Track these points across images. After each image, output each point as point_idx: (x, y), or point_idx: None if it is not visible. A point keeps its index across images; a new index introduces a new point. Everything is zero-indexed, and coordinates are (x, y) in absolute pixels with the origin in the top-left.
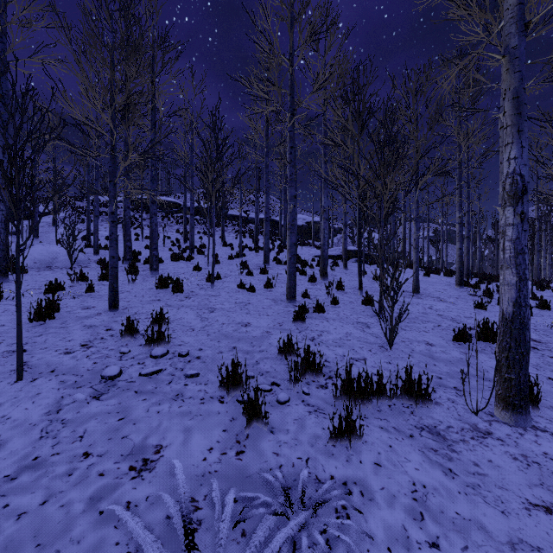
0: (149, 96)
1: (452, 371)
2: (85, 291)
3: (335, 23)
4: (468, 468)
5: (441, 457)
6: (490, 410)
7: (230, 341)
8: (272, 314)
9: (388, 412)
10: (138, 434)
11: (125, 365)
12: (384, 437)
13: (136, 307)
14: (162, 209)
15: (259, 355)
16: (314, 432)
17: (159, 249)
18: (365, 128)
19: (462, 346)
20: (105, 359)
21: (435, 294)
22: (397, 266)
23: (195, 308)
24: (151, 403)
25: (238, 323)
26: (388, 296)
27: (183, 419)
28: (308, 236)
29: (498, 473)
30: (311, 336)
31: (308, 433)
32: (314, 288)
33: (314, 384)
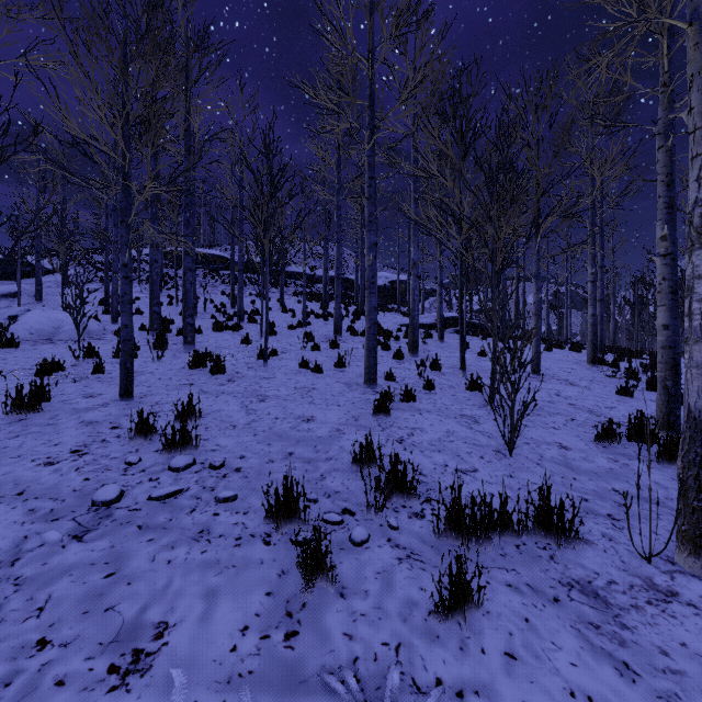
0: (182, 112)
1: (601, 489)
2: (91, 372)
3: (430, 10)
4: (654, 660)
5: (608, 639)
6: (667, 554)
7: (285, 444)
8: (345, 403)
9: (516, 557)
10: (133, 602)
11: (130, 482)
12: (516, 603)
13: (158, 394)
14: (204, 265)
15: (326, 465)
16: (408, 595)
17: (198, 316)
18: (470, 153)
19: (609, 449)
20: (103, 472)
21: (562, 375)
22: (509, 338)
23: (240, 396)
24: (160, 547)
25: (297, 417)
26: (507, 381)
27: (206, 574)
28: (391, 299)
29: (701, 669)
30: (398, 436)
31: (399, 597)
32: (401, 367)
33: (404, 512)
